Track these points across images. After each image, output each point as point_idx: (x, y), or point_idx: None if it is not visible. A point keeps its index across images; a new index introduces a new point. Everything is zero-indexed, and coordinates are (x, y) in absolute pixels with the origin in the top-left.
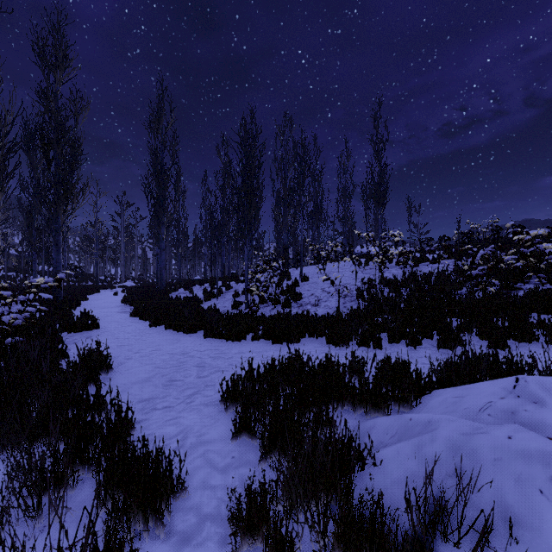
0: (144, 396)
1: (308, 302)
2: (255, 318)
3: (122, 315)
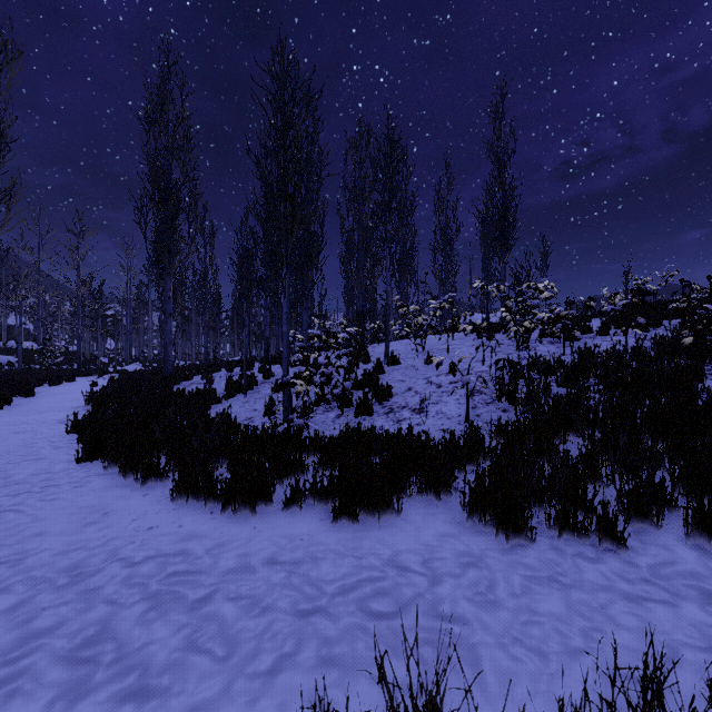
0: None
1: (403, 403)
2: (301, 443)
3: (58, 428)
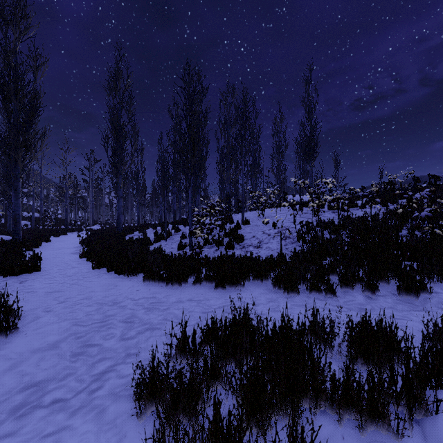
0: (36, 376)
1: (250, 243)
2: (198, 260)
3: (73, 256)
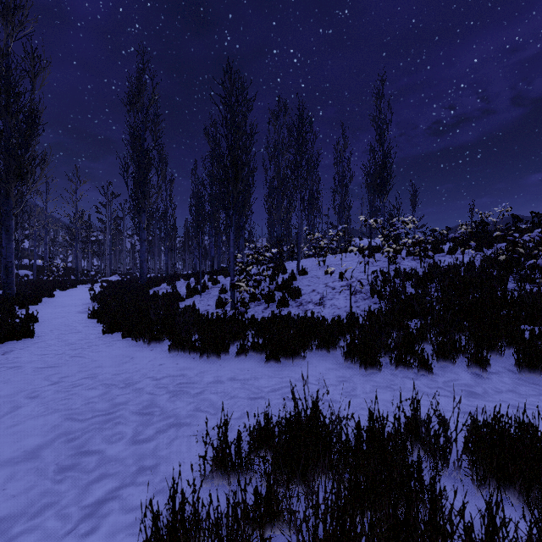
0: None
1: (309, 300)
2: (243, 322)
3: (81, 316)
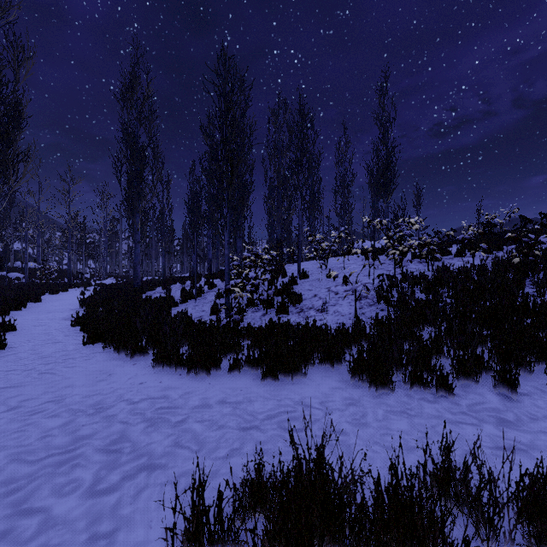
0: None
1: (310, 306)
2: (238, 332)
3: (64, 323)
